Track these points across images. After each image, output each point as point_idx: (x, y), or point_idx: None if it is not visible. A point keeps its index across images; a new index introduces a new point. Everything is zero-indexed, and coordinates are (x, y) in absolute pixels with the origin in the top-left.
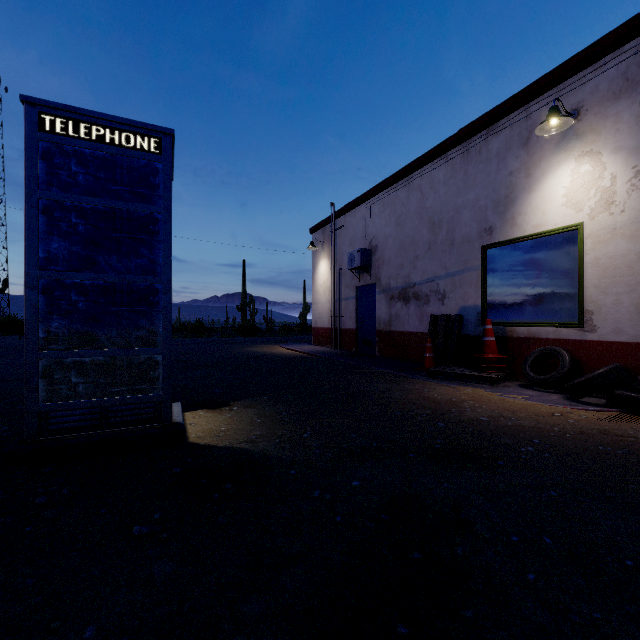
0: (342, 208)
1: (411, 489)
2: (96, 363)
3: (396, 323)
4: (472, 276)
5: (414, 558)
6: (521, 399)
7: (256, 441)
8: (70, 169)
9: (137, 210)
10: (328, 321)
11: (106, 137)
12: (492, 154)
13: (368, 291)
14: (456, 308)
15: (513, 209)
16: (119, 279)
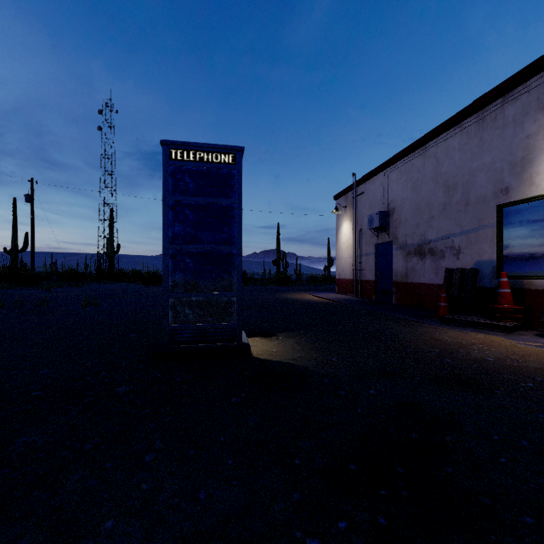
0: (362, 177)
1: (415, 399)
2: (199, 301)
3: (412, 275)
4: (487, 233)
5: (413, 437)
6: (534, 346)
7: (298, 360)
8: (185, 181)
9: (222, 203)
10: (350, 273)
11: (204, 158)
12: (508, 120)
13: (386, 248)
14: (471, 262)
15: (530, 169)
16: (211, 248)
